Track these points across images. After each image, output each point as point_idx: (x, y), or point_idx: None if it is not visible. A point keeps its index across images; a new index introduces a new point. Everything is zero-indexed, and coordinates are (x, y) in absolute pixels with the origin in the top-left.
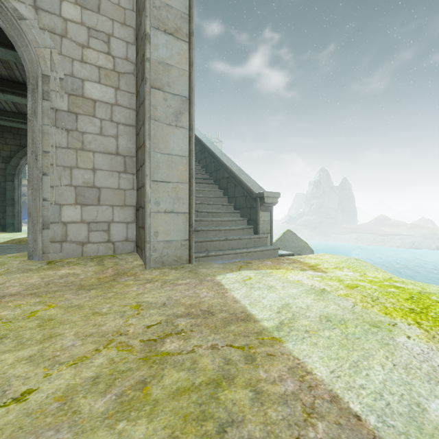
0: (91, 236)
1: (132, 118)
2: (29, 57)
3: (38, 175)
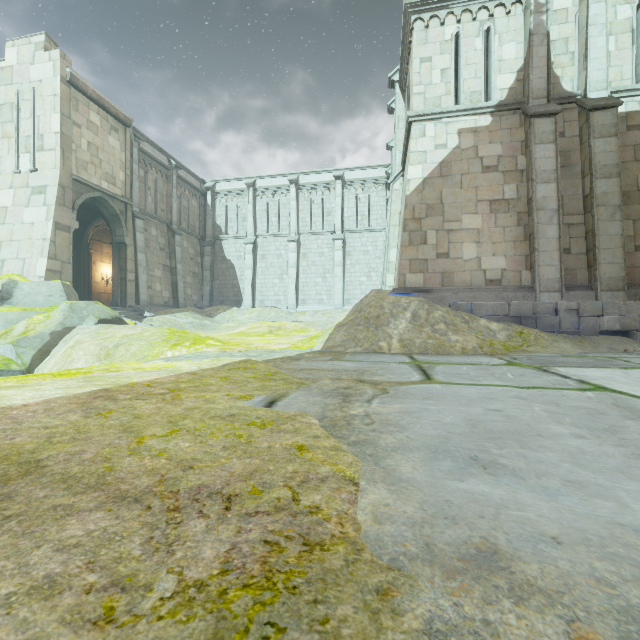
0: None
1: None
2: None
3: None
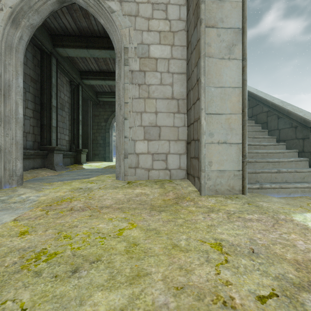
0: (154, 164)
1: (183, 67)
2: (117, 38)
3: (121, 120)
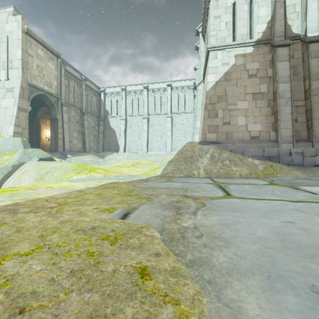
0: None
1: None
2: None
3: None
